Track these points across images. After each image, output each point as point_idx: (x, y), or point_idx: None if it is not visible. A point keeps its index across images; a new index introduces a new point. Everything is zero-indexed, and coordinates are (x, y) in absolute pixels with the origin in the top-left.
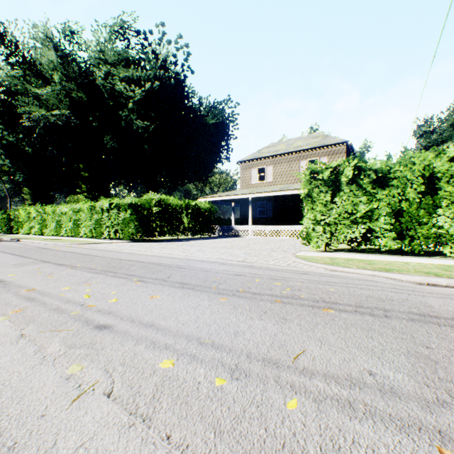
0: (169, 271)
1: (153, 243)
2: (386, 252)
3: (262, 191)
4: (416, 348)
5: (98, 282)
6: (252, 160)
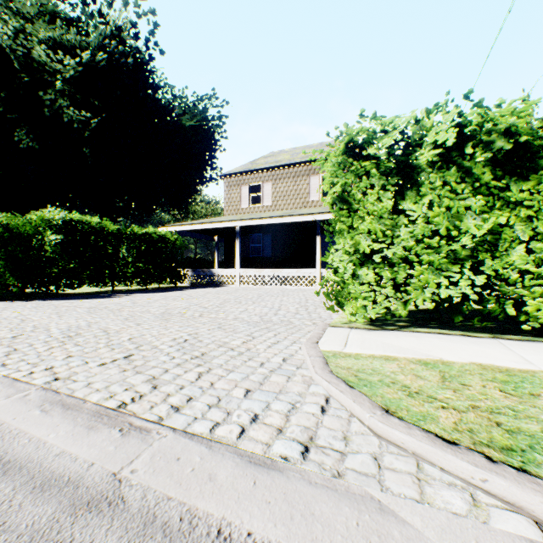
0: None
1: (28, 304)
2: (484, 319)
3: (255, 216)
4: None
5: None
6: (243, 173)
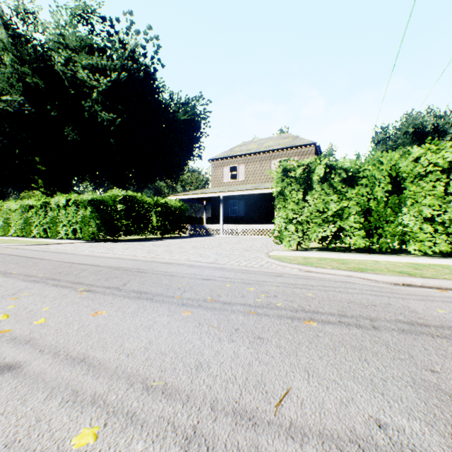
0: (127, 276)
1: (117, 243)
2: (354, 250)
3: (234, 189)
4: (421, 374)
5: (31, 294)
6: (224, 158)
